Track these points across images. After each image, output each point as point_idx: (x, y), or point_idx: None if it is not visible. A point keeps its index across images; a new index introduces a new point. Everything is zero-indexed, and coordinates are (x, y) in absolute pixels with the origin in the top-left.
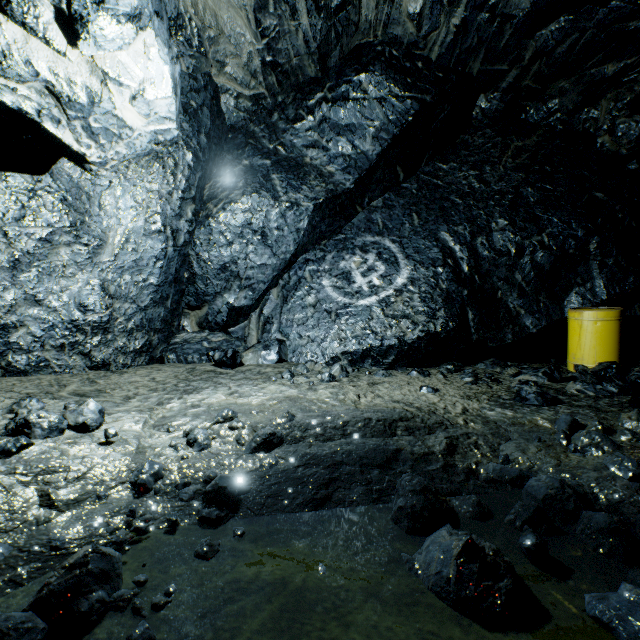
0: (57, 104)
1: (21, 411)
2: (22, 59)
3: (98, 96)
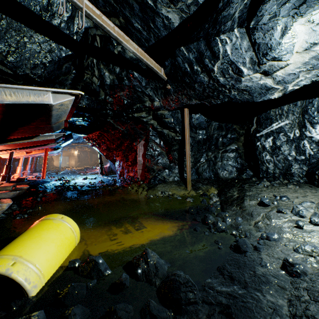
0: (317, 70)
1: (318, 208)
2: (287, 75)
3: (318, 56)
